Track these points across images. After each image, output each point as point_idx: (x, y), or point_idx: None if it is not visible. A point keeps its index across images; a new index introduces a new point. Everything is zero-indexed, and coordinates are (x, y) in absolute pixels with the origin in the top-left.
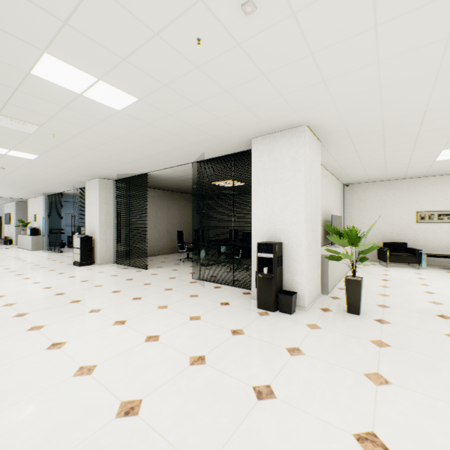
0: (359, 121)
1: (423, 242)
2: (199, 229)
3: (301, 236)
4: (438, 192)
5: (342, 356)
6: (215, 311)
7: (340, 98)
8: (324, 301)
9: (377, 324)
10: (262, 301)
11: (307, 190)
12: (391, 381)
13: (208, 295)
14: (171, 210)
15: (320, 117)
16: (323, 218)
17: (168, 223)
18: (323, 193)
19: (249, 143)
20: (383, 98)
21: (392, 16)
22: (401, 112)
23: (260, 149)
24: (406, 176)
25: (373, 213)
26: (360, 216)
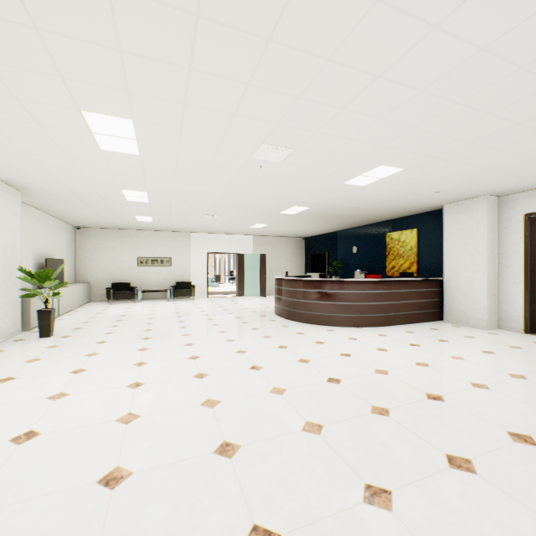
0: (52, 187)
1: (143, 282)
2: None
3: None
4: (152, 243)
5: (14, 359)
6: None
7: (22, 172)
8: (23, 335)
9: (61, 338)
10: None
11: None
12: (44, 358)
13: None
14: None
15: (9, 176)
16: (38, 261)
17: None
18: (38, 236)
19: None
20: (61, 181)
21: (35, 153)
22: (82, 190)
23: None
24: (129, 228)
25: (105, 257)
26: (93, 260)
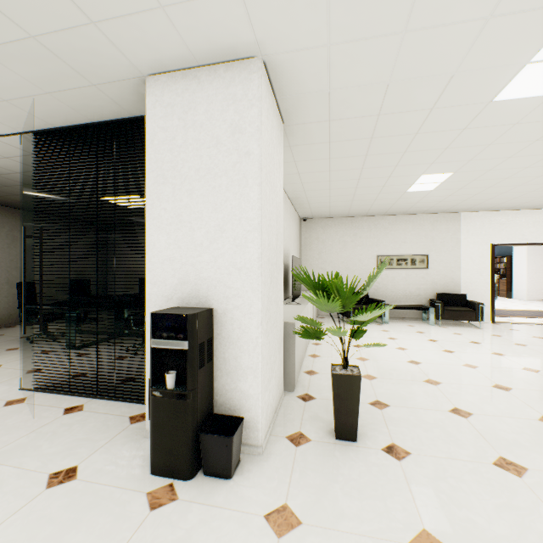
0: (355, 76)
1: (383, 292)
2: (39, 280)
3: (252, 295)
4: (397, 233)
5: None
6: (7, 532)
7: None
8: (291, 411)
9: (394, 464)
10: (163, 456)
11: (264, 199)
12: None
13: (29, 448)
14: (19, 244)
15: (292, 34)
16: None
17: (11, 267)
18: None
19: (144, 91)
20: (417, 5)
21: None
22: (422, 68)
23: (165, 101)
24: (368, 213)
25: (334, 256)
26: (319, 260)
